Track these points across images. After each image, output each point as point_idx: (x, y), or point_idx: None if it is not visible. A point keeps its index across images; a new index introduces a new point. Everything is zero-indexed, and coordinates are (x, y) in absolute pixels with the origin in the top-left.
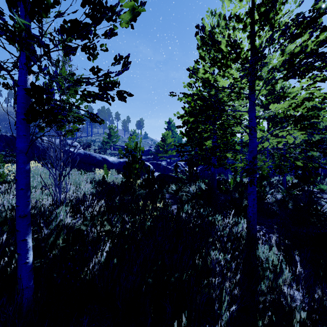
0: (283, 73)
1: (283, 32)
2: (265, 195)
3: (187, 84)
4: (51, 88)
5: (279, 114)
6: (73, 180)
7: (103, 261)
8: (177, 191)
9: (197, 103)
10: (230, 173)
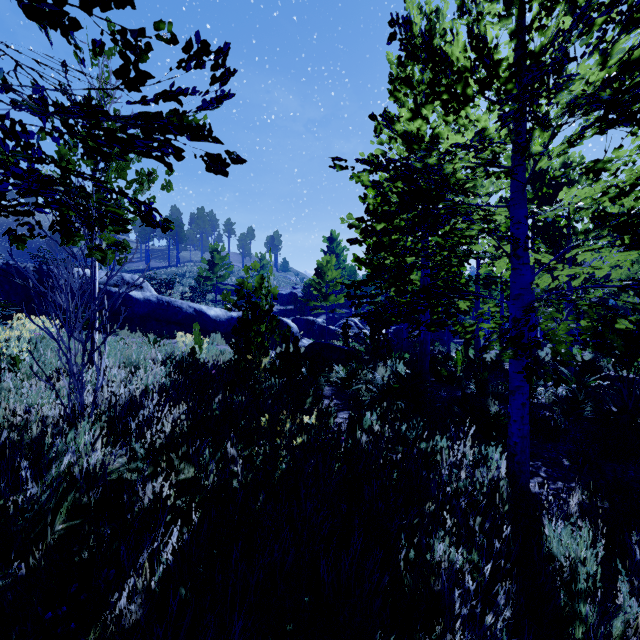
0: (589, 119)
1: (615, 1)
2: (533, 389)
3: (368, 157)
4: (26, 132)
5: (577, 212)
6: (124, 359)
7: (161, 580)
8: (348, 381)
9: (396, 188)
10: (452, 340)
